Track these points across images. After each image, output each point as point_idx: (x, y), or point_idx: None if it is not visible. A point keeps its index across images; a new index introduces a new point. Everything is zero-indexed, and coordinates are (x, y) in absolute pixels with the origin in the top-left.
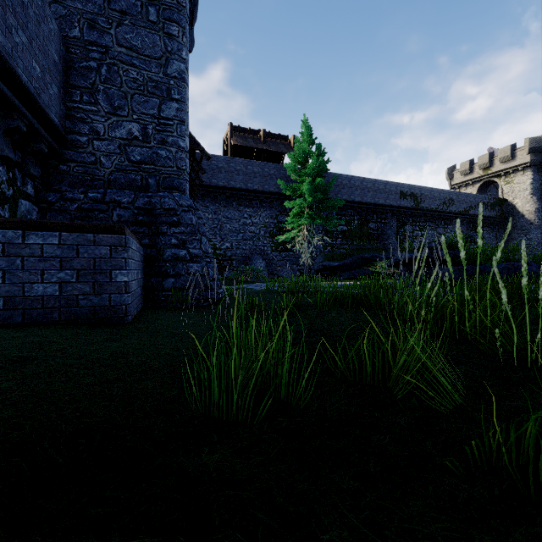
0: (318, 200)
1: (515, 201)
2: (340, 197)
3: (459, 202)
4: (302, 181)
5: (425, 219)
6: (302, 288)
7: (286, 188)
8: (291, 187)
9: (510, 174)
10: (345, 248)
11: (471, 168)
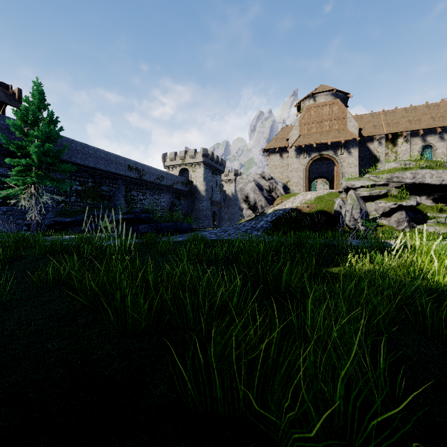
0: (48, 162)
1: (197, 183)
2: (74, 160)
3: (167, 179)
4: (29, 141)
5: (146, 188)
6: (23, 243)
7: (8, 144)
8: (15, 145)
9: (194, 167)
10: (80, 205)
11: (175, 157)
